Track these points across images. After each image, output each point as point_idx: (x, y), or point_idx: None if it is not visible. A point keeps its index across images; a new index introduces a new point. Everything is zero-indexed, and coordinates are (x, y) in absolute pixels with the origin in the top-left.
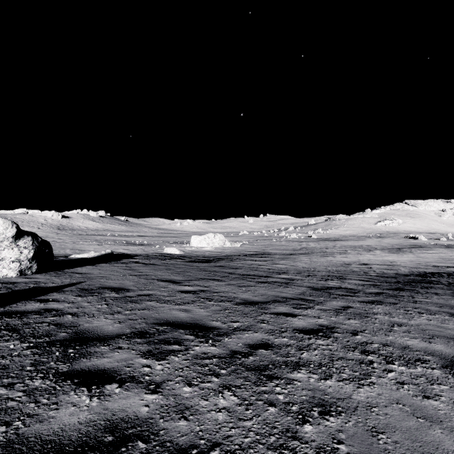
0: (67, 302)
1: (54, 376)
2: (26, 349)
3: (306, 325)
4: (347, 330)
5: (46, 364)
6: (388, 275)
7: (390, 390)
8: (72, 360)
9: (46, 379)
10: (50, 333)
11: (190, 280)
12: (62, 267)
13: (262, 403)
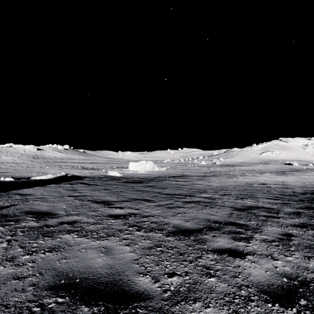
0: None
1: None
2: None
3: (267, 276)
4: None
5: None
6: (288, 193)
7: None
8: None
9: None
10: None
11: (122, 201)
12: (12, 188)
13: None
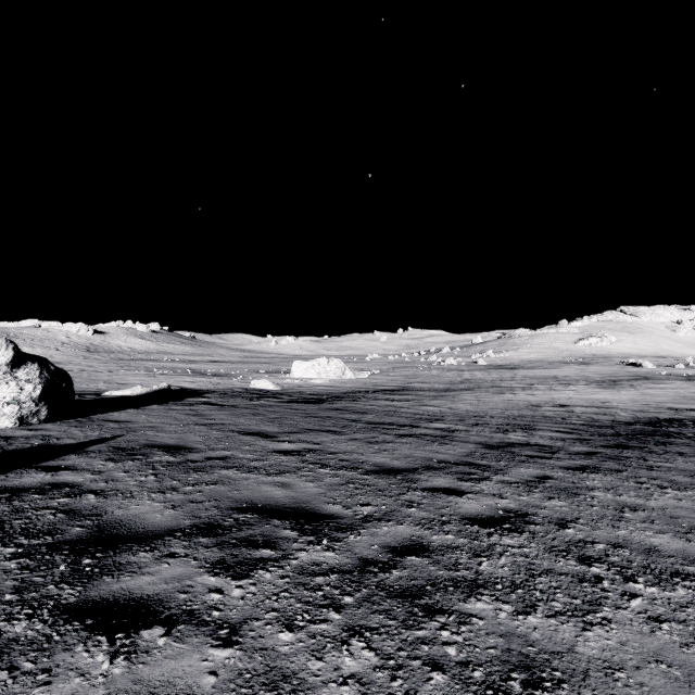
0: (91, 471)
1: (52, 613)
2: (10, 559)
3: (481, 510)
4: (550, 519)
5: (40, 588)
6: (600, 423)
7: (640, 634)
8: (87, 579)
9: (36, 620)
10: (54, 528)
11: (291, 432)
12: (89, 412)
13: (420, 664)
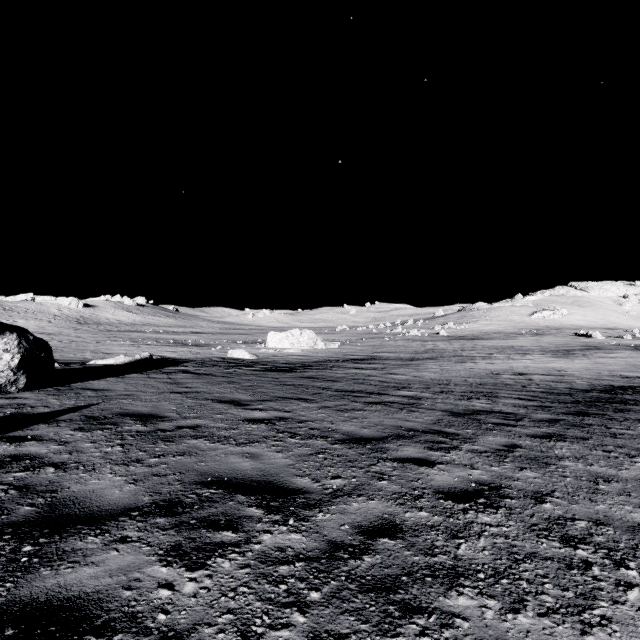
0: (56, 442)
1: None
2: None
3: (453, 482)
4: (525, 493)
5: None
6: (559, 391)
7: None
8: (22, 572)
9: None
10: (1, 508)
11: (263, 400)
12: (70, 380)
13: None
